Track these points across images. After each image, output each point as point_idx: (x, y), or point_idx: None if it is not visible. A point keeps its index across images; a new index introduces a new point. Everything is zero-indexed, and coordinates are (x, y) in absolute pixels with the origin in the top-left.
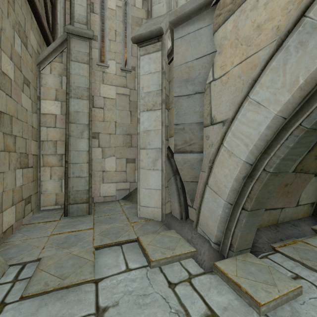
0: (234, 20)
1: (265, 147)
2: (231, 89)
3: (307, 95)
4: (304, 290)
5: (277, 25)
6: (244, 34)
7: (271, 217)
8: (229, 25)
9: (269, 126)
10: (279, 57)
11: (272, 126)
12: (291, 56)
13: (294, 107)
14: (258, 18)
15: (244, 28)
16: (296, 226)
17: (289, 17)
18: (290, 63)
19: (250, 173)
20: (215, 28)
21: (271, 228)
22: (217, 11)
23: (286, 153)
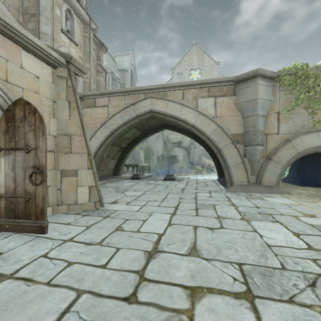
0: (90, 110)
1: (99, 149)
2: (89, 130)
3: (106, 139)
4: (107, 183)
5: (101, 120)
6: (93, 116)
7: (100, 173)
8: (89, 110)
9: (99, 144)
10: (101, 129)
11: (100, 144)
12: (103, 130)
13: (104, 141)
14: (97, 115)
15: (93, 115)
16: (108, 176)
17: (103, 120)
18: (103, 131)
19: (95, 155)
20: (83, 107)
21: (100, 177)
22: (84, 102)
23: (103, 150)
